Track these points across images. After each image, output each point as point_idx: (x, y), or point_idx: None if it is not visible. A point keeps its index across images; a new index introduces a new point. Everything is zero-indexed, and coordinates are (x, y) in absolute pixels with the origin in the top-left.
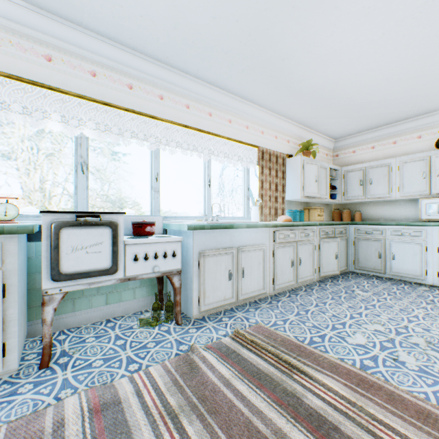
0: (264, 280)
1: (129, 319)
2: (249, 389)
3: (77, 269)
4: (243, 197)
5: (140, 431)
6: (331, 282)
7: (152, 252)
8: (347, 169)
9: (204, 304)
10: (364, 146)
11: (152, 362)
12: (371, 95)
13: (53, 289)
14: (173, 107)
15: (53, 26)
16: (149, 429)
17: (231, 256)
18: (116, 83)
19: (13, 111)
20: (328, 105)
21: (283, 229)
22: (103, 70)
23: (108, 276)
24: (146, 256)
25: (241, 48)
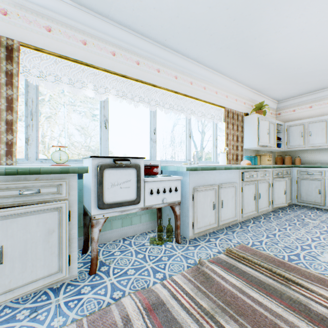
0: (236, 210)
1: (139, 238)
2: (261, 297)
3: (114, 200)
4: (212, 146)
5: (190, 327)
6: (282, 212)
7: (162, 188)
8: (289, 124)
9: (196, 228)
10: (303, 106)
11: (172, 272)
12: (317, 65)
13: (98, 215)
14: (166, 78)
15: (88, 18)
16: (196, 326)
17: (214, 191)
18: (128, 60)
19: (59, 82)
20: (280, 74)
21: (248, 170)
22: (120, 51)
23: (133, 206)
24: (158, 190)
25: (224, 30)
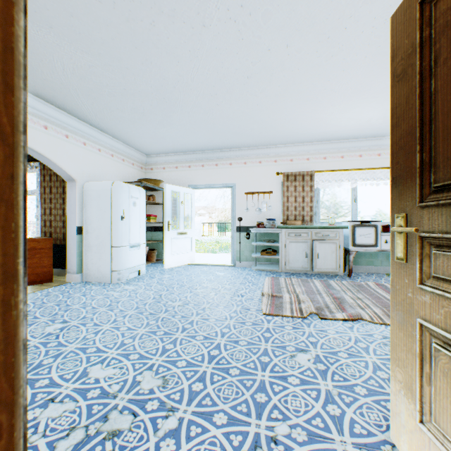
0: None
1: (378, 274)
2: None
3: (361, 243)
4: None
5: None
6: None
7: None
8: None
9: None
10: None
11: None
12: None
13: (352, 249)
14: None
15: (344, 144)
16: None
17: None
18: (371, 156)
19: (328, 182)
20: None
21: None
22: (364, 152)
23: (372, 248)
24: None
25: None
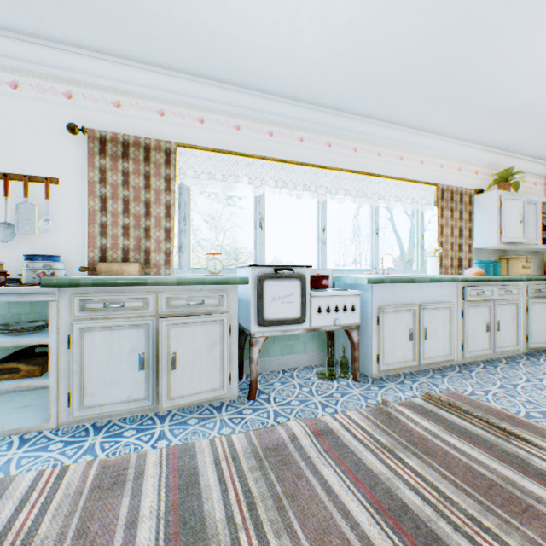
0: (450, 344)
1: (302, 371)
2: (461, 443)
3: (275, 316)
4: (416, 246)
5: (363, 454)
6: None
7: (333, 305)
8: None
9: (383, 363)
10: None
11: (345, 409)
12: None
13: (258, 333)
14: (340, 153)
15: (242, 98)
16: (369, 454)
17: (411, 314)
18: (289, 138)
19: (211, 179)
20: (541, 121)
21: (475, 284)
22: (278, 129)
23: (296, 325)
24: (328, 308)
25: (426, 80)
